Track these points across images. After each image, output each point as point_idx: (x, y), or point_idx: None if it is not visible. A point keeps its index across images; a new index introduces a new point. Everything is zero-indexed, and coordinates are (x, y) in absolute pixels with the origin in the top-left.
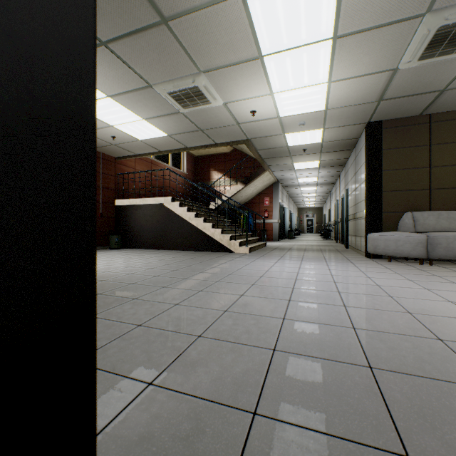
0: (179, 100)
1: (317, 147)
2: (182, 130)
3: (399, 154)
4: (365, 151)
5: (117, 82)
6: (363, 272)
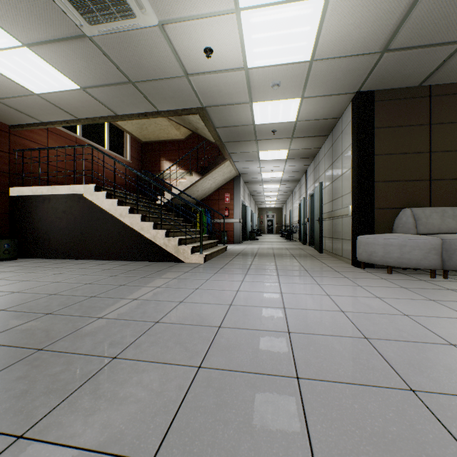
0: None
1: (289, 128)
2: (100, 78)
3: (394, 135)
4: (353, 130)
5: None
6: (382, 300)
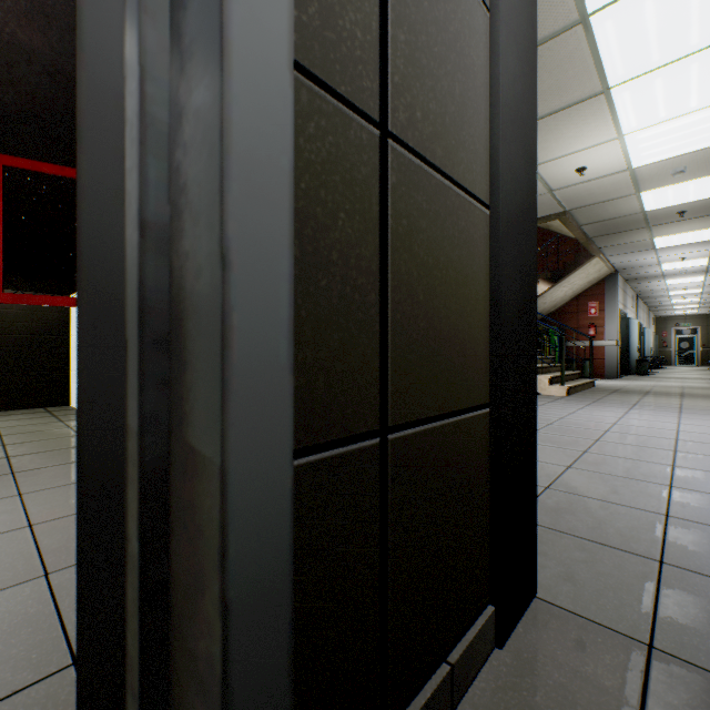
0: None
1: None
2: None
3: None
4: None
5: None
6: None
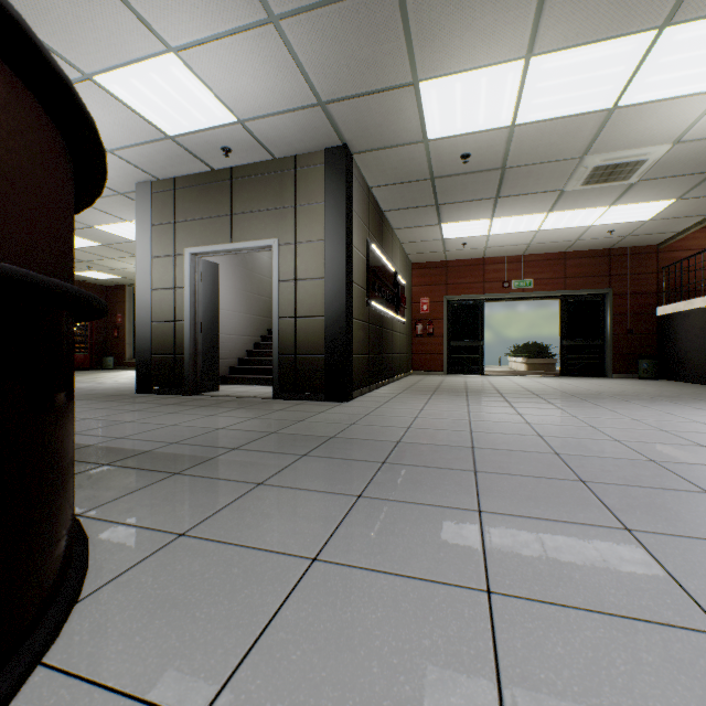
0: (605, 181)
1: None
2: (680, 187)
3: None
4: None
5: (536, 204)
6: None
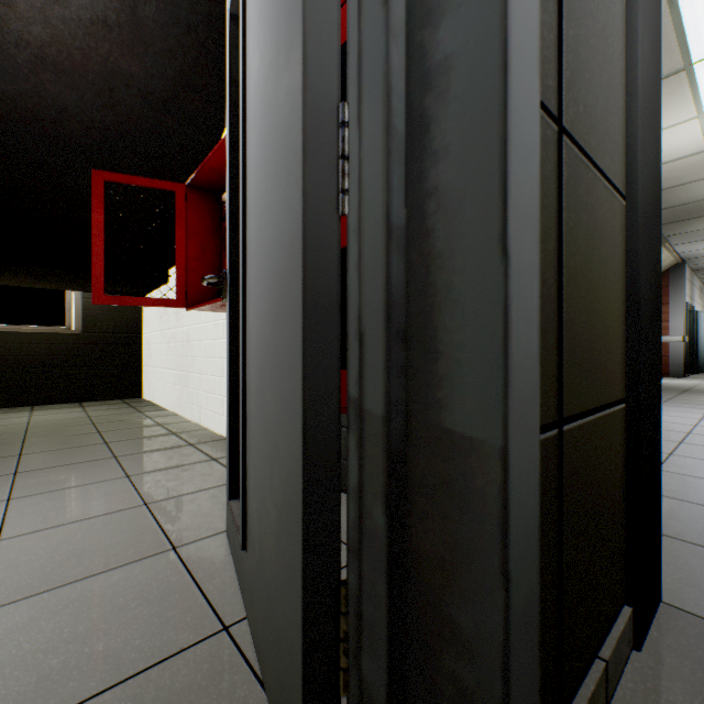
0: None
1: None
2: None
3: None
4: None
5: None
6: None
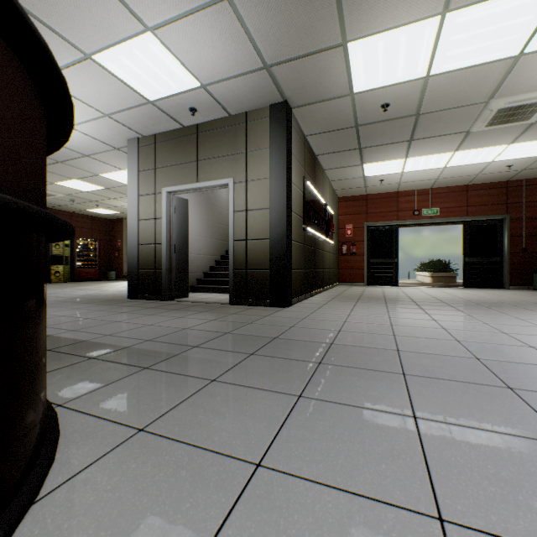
0: (507, 122)
1: None
2: None
3: None
4: None
5: (444, 145)
6: None
